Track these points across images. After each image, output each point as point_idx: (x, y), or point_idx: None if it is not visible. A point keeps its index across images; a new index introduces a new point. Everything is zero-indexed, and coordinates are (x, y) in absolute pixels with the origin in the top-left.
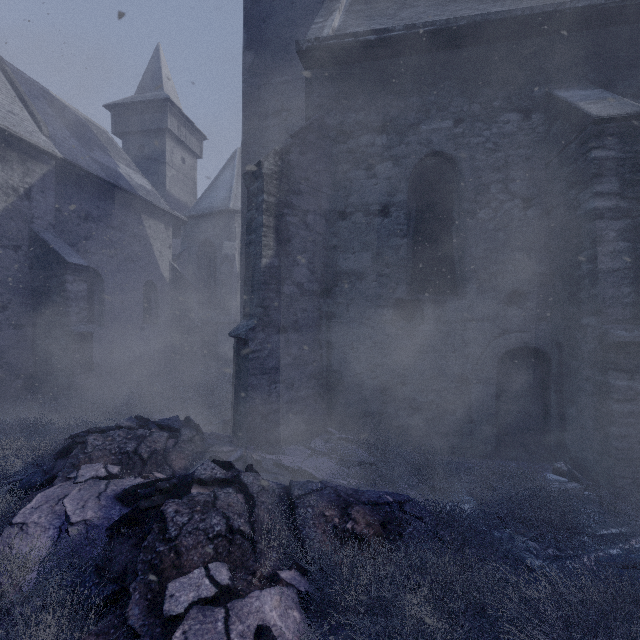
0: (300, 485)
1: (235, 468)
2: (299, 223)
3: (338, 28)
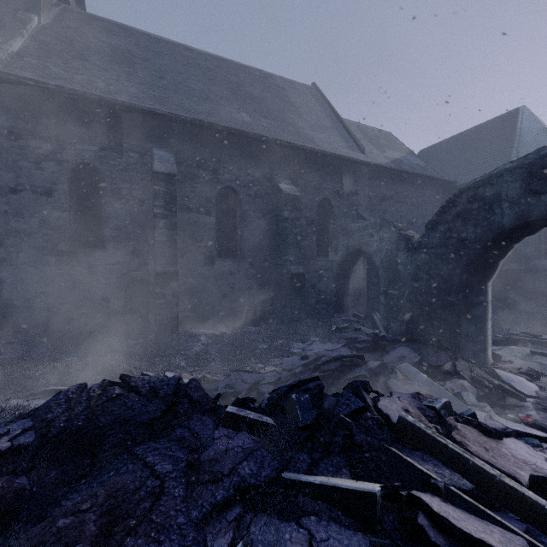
0: None
1: None
2: None
3: (18, 52)
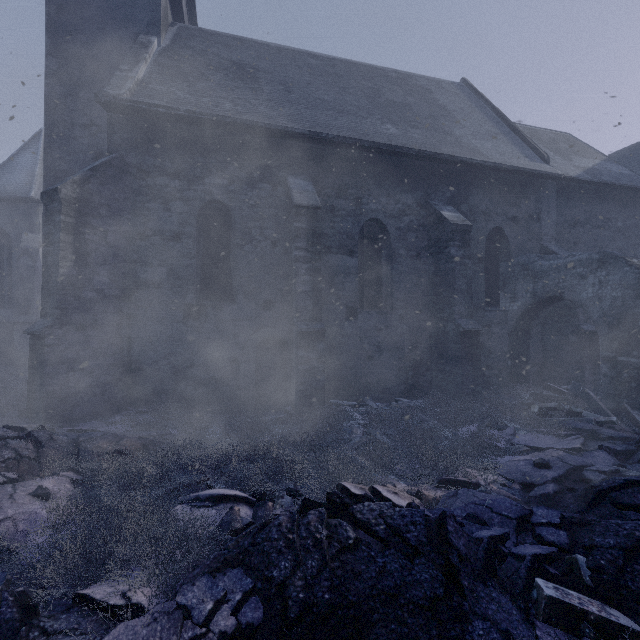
0: (86, 435)
1: (27, 431)
2: (99, 240)
3: (143, 79)
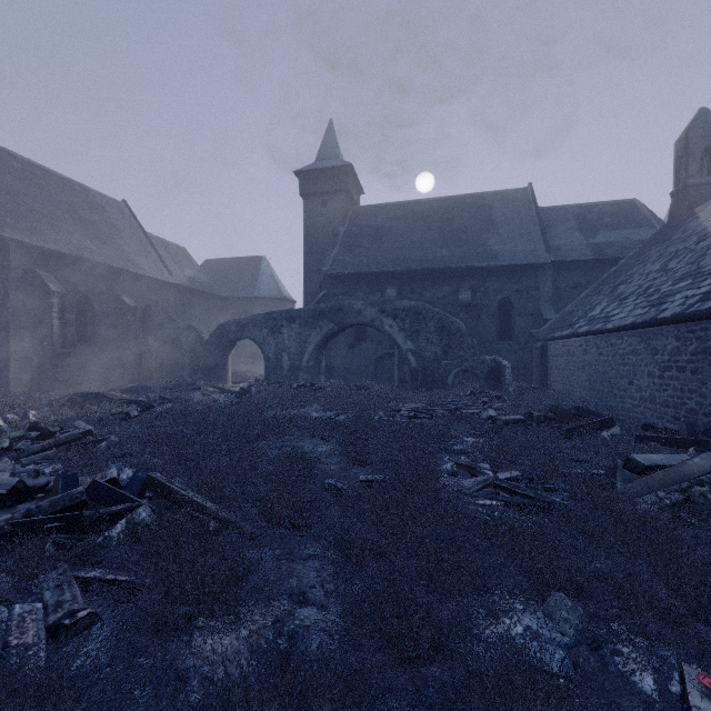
0: None
1: None
2: None
3: None
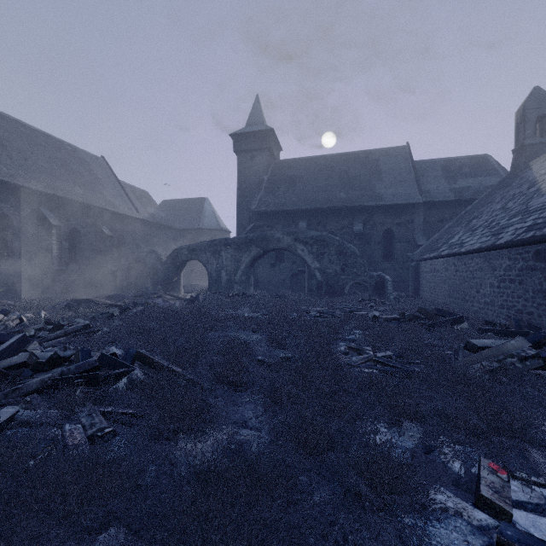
0: None
1: None
2: None
3: None
